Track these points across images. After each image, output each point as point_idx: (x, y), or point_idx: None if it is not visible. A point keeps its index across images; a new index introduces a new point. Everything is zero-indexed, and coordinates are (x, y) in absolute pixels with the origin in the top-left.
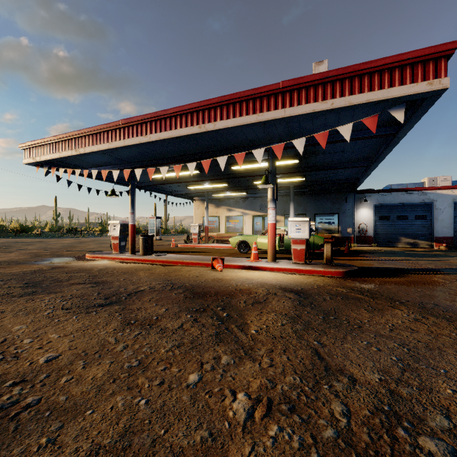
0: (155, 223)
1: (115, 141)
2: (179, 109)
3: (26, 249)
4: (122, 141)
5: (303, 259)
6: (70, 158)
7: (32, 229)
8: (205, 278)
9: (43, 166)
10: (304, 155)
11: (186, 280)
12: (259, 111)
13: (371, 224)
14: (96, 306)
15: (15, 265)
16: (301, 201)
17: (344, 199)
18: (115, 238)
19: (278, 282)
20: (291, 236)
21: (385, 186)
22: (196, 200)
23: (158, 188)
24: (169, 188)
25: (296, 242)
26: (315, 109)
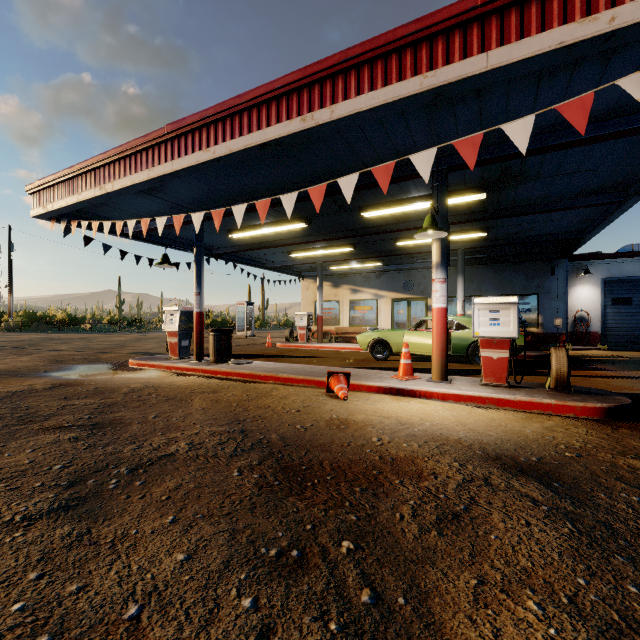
0: (245, 312)
1: (158, 165)
2: (265, 90)
3: (54, 350)
4: (169, 164)
5: (503, 378)
6: (95, 202)
7: (84, 321)
8: (313, 416)
9: (61, 219)
10: (496, 184)
11: (275, 423)
12: (427, 68)
13: (597, 312)
14: (10, 524)
15: (2, 380)
16: (473, 274)
17: (548, 270)
18: (172, 335)
19: (471, 433)
20: (480, 333)
21: (621, 248)
22: (305, 276)
23: (246, 258)
24: (263, 258)
25: (490, 344)
26: (566, 40)
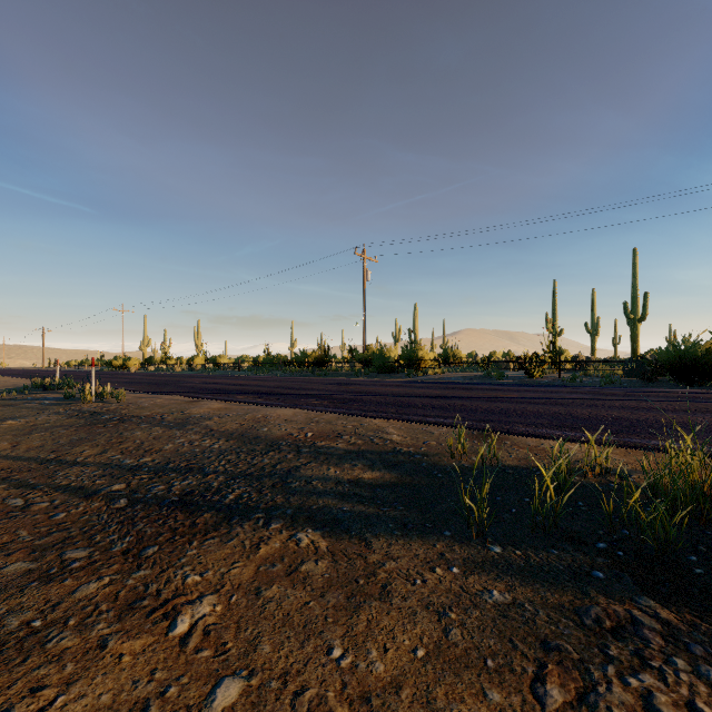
0: None
1: None
2: None
3: None
4: None
5: None
6: None
7: None
8: None
9: None
10: None
11: None
12: None
13: None
14: None
15: None
16: None
17: None
18: None
19: None
20: None
21: None
22: None
23: None
24: None
25: None
26: None
